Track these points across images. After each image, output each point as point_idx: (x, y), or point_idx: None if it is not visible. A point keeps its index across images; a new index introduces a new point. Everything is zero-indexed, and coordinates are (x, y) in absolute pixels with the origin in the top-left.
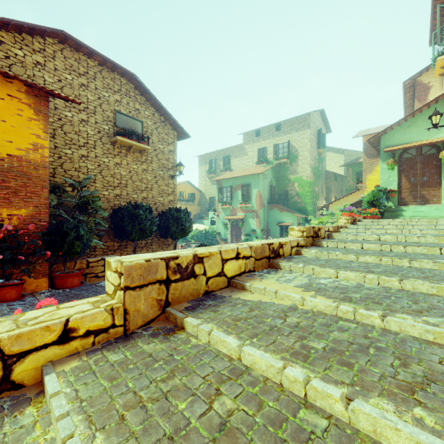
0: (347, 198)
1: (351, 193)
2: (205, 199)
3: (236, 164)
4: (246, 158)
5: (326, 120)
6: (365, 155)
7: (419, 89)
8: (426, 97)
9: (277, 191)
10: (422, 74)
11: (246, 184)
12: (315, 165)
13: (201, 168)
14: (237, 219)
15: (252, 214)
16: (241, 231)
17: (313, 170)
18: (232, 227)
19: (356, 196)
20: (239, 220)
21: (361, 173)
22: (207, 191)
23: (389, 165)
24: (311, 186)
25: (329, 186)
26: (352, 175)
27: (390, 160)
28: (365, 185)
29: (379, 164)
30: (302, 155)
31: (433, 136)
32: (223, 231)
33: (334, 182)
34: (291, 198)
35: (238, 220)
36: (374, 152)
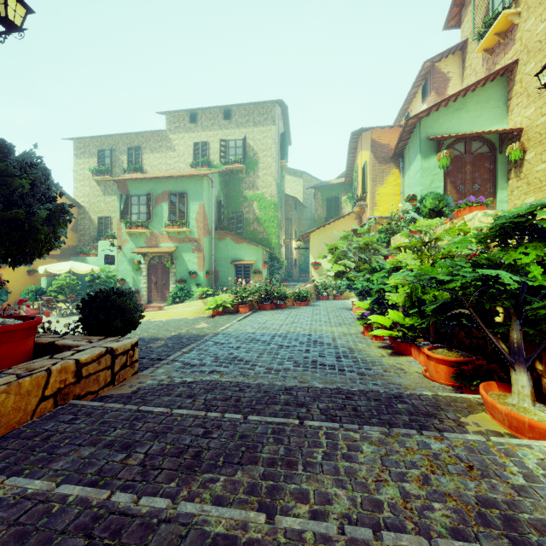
0: (335, 224)
1: (341, 217)
2: (90, 220)
3: (153, 163)
4: (173, 155)
5: (288, 125)
6: (375, 158)
7: (438, 79)
8: (445, 91)
9: (227, 214)
10: (440, 60)
11: (179, 193)
12: (279, 181)
13: (80, 163)
14: (161, 254)
15: (192, 244)
16: (167, 275)
17: (278, 187)
18: (151, 269)
19: (345, 223)
20: (165, 255)
21: (334, 199)
22: (94, 206)
23: (444, 159)
24: (276, 208)
25: (290, 215)
26: (322, 201)
27: (445, 151)
28: (375, 201)
29: (392, 172)
30: (264, 161)
31: (487, 127)
32: (132, 276)
33: (294, 212)
34: (247, 224)
35: (162, 255)
36: (386, 155)
